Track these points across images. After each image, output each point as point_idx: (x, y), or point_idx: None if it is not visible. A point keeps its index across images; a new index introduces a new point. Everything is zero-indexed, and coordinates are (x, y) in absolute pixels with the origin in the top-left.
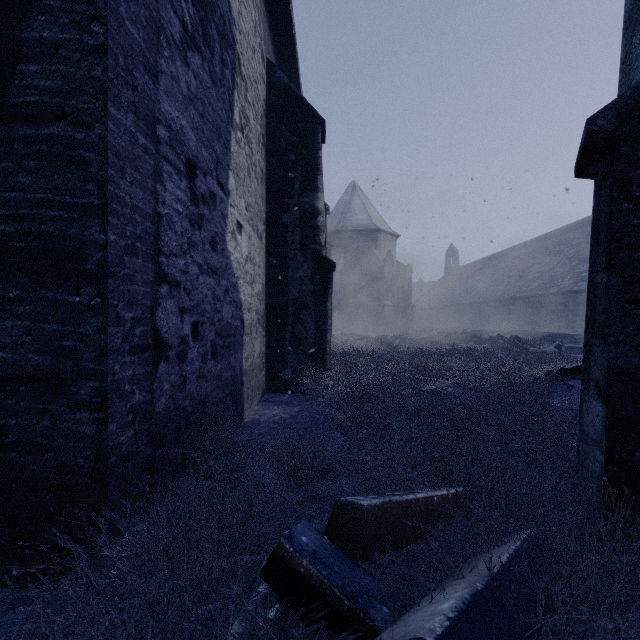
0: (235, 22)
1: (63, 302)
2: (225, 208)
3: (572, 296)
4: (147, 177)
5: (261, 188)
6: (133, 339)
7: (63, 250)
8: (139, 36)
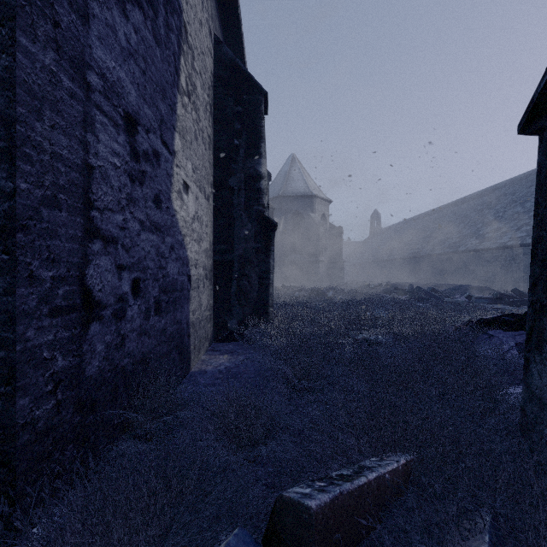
0: None
1: None
2: (170, 168)
3: (478, 253)
4: (74, 124)
5: (208, 153)
6: (54, 300)
7: None
8: None
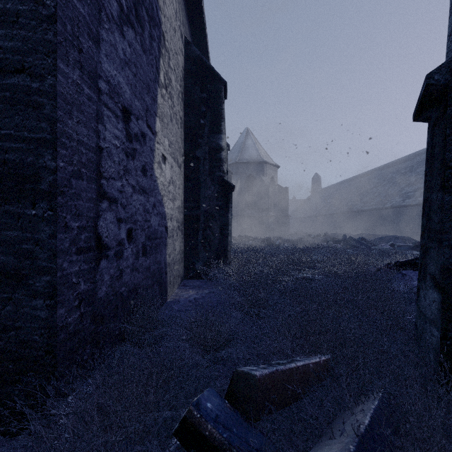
0: (161, 8)
1: (22, 214)
2: (153, 144)
3: (401, 209)
4: (91, 119)
5: (180, 131)
6: (79, 243)
7: (22, 174)
8: (84, 11)
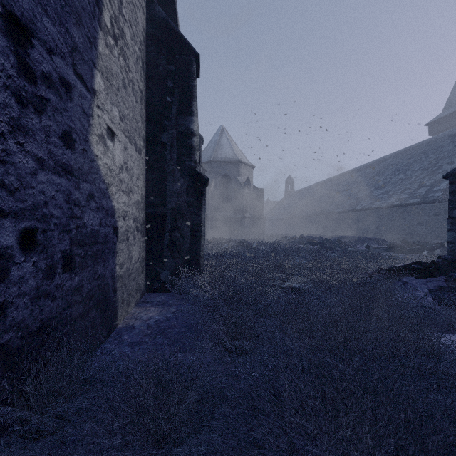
0: None
1: None
2: (88, 106)
3: (371, 211)
4: None
5: (140, 107)
6: None
7: None
8: None
